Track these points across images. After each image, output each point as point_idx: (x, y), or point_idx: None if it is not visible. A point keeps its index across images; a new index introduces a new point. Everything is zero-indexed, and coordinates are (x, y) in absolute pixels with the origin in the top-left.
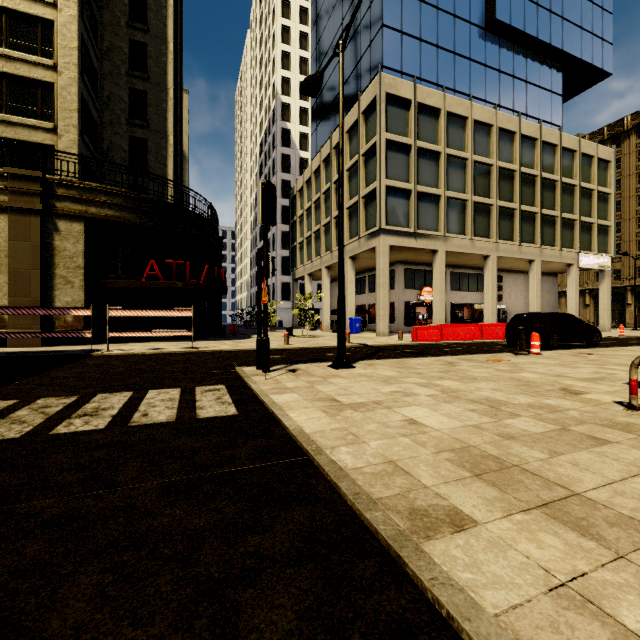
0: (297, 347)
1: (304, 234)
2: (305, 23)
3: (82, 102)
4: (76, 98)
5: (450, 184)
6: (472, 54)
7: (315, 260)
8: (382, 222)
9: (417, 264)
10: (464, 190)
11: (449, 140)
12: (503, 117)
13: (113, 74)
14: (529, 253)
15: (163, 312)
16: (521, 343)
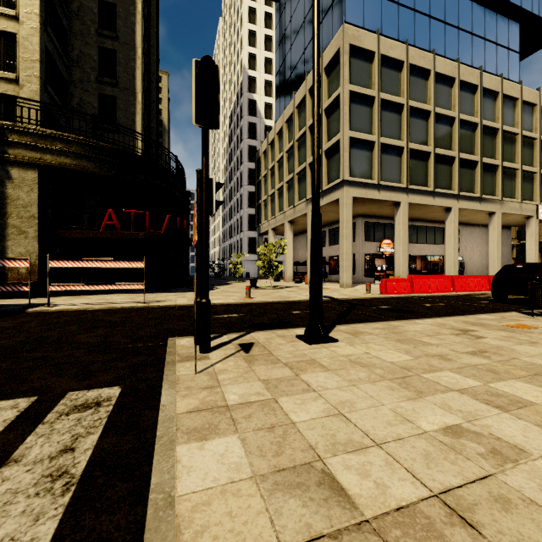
0: (259, 301)
1: (268, 192)
2: (269, 5)
3: (47, 55)
4: (38, 48)
5: (412, 136)
6: (432, 11)
7: (278, 215)
8: (345, 173)
9: (377, 217)
10: (426, 142)
11: (411, 93)
12: (465, 70)
13: (83, 33)
14: (490, 205)
15: (111, 263)
16: (538, 301)
